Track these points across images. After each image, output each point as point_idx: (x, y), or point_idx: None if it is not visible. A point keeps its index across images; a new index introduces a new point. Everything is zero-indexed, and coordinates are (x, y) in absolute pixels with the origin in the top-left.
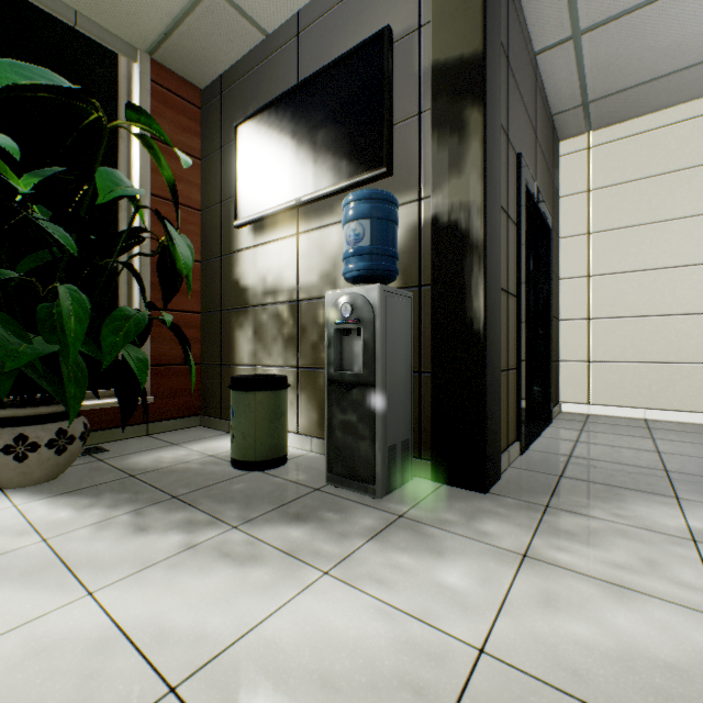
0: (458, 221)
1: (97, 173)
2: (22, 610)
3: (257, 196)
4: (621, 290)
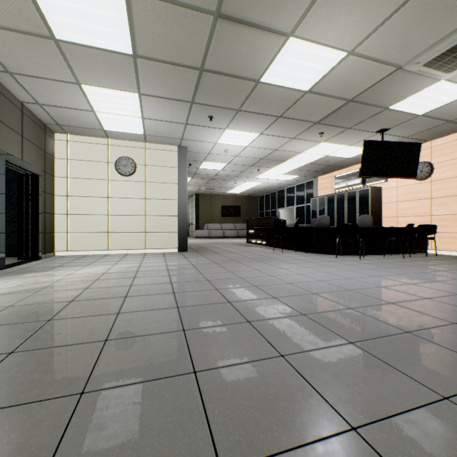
0: None
1: None
2: None
3: None
4: (81, 203)
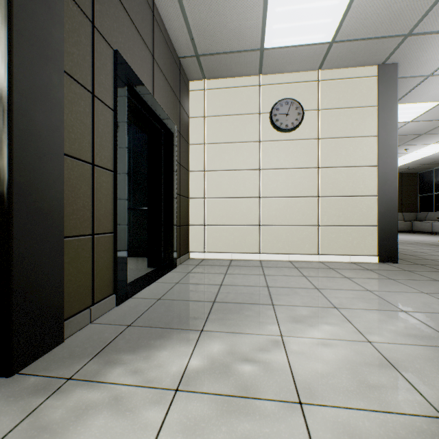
0: None
1: None
2: None
3: None
4: (221, 181)
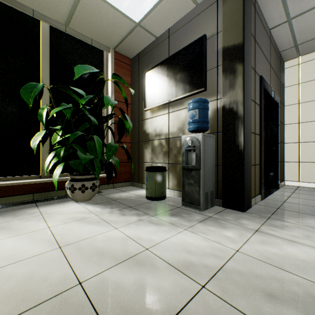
0: (233, 107)
1: (104, 98)
2: (100, 230)
3: (153, 99)
4: None
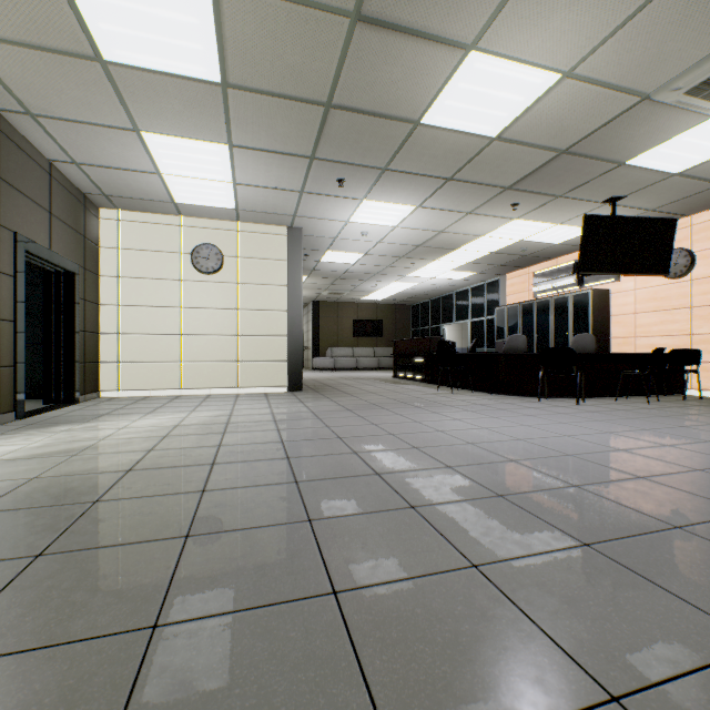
0: None
1: None
2: None
3: None
4: (139, 317)
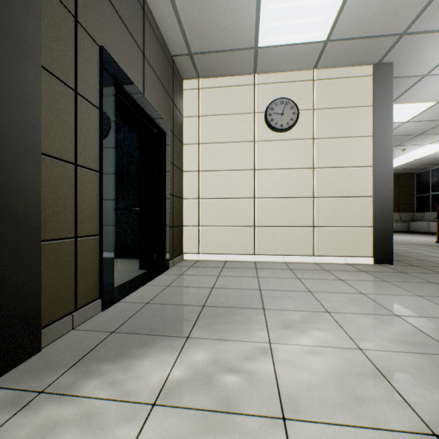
0: None
1: None
2: None
3: None
4: (215, 181)
